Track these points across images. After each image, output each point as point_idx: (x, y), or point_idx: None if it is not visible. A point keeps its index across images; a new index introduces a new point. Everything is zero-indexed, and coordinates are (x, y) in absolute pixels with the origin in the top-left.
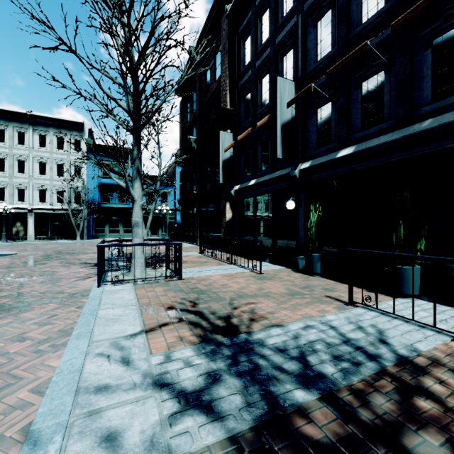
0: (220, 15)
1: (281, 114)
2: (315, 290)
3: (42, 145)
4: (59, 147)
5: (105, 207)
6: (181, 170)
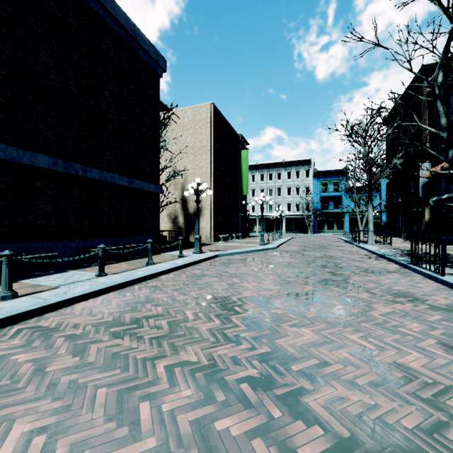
0: (421, 81)
1: None
2: None
3: (289, 177)
4: (297, 177)
5: (324, 212)
6: (387, 182)
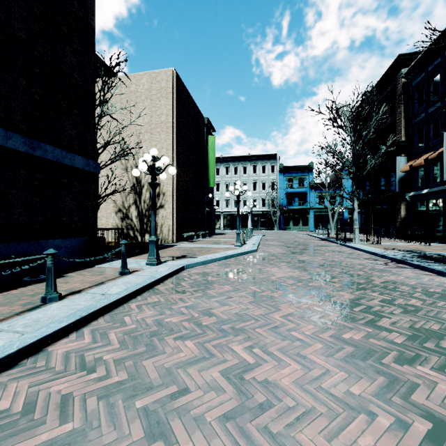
0: (395, 72)
1: None
2: None
3: (254, 172)
4: (263, 172)
5: (290, 208)
6: None
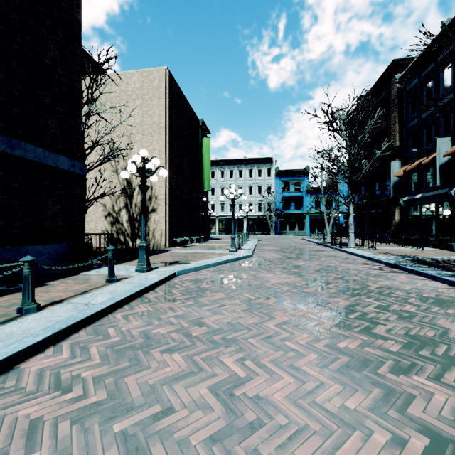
0: (389, 77)
1: (439, 159)
2: (454, 254)
3: (250, 176)
4: (259, 176)
5: (286, 213)
6: None
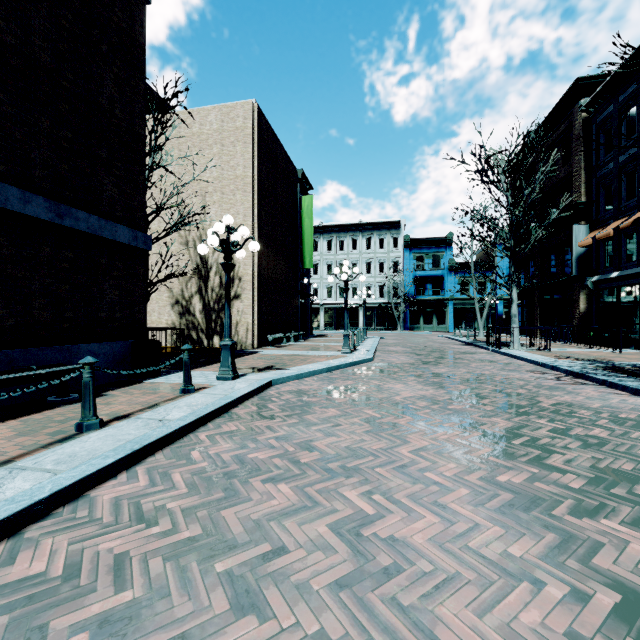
0: (571, 103)
1: None
2: None
3: (368, 247)
4: (381, 247)
5: (420, 299)
6: None
